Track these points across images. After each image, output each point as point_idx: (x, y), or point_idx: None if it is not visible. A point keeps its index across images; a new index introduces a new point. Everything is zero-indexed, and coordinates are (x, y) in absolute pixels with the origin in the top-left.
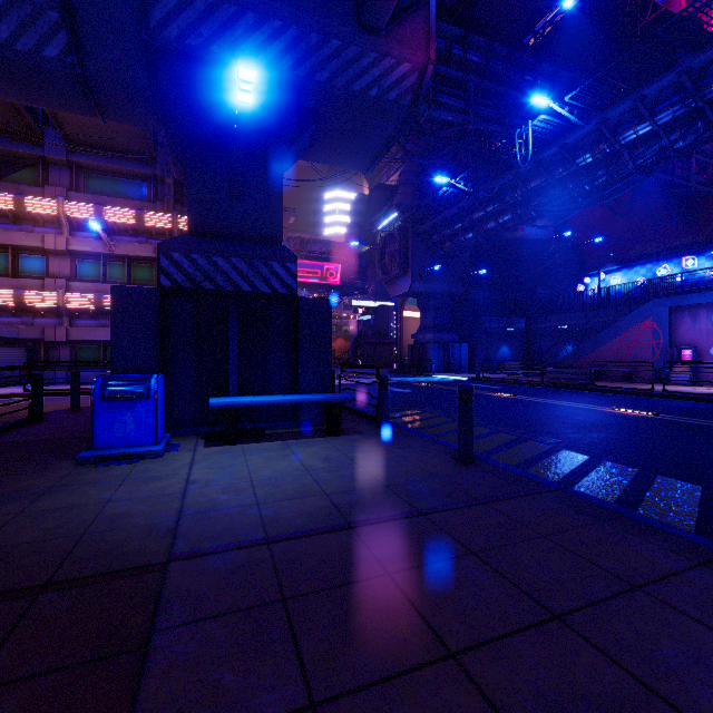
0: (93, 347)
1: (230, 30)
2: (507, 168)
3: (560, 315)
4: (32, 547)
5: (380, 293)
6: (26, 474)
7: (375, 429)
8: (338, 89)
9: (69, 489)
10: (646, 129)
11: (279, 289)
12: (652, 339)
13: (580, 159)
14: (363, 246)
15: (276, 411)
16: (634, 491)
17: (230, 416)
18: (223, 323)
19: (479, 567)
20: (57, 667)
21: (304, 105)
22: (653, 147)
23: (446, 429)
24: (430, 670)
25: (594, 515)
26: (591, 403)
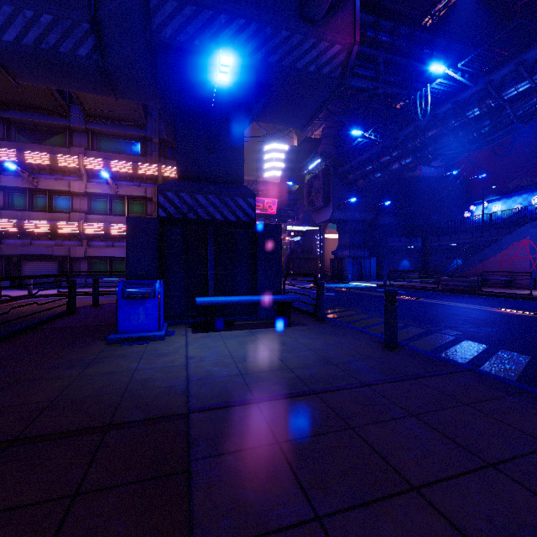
0: (102, 261)
1: (208, 28)
2: (409, 122)
3: (451, 236)
4: (93, 399)
5: (307, 220)
6: (74, 349)
7: (315, 322)
8: (285, 68)
9: (107, 361)
10: (526, 87)
11: (242, 217)
12: (529, 254)
13: (470, 113)
14: (294, 185)
15: (241, 308)
16: (530, 373)
17: (210, 310)
18: (203, 243)
19: (420, 426)
20: (131, 481)
21: (260, 80)
22: (531, 101)
23: (368, 323)
24: (400, 498)
25: (504, 390)
26: (480, 305)
